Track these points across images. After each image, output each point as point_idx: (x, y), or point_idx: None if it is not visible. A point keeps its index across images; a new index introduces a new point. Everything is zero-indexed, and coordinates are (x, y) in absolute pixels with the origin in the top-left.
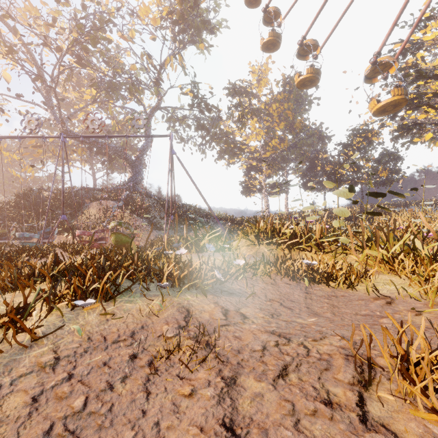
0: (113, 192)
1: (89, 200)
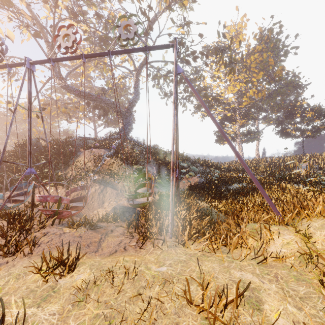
0: (106, 141)
1: (83, 149)
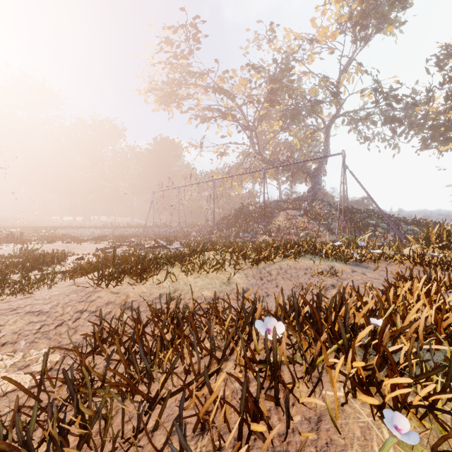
0: (296, 203)
1: (278, 211)
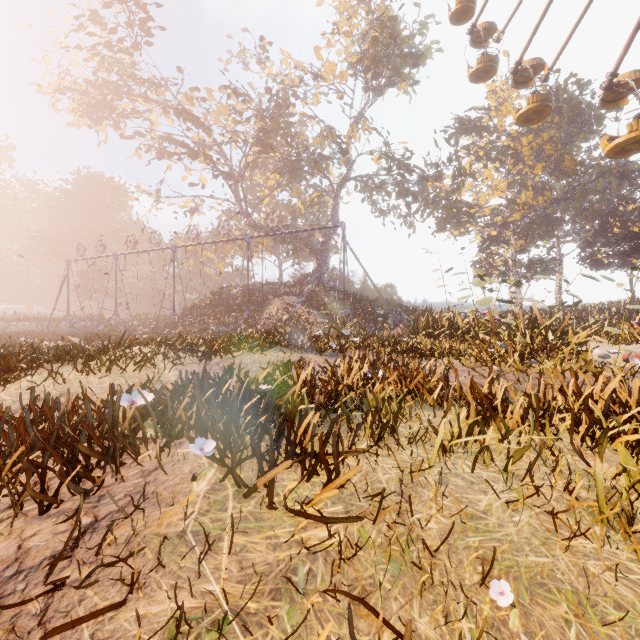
0: (297, 286)
1: (273, 297)
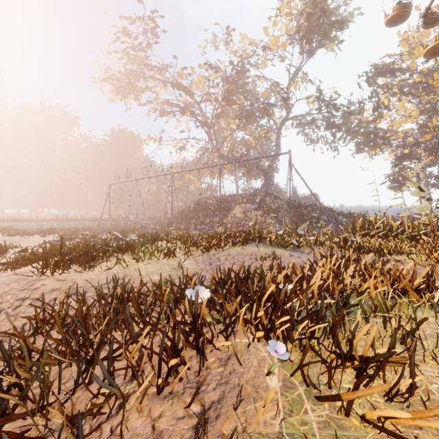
0: (250, 197)
1: (234, 204)
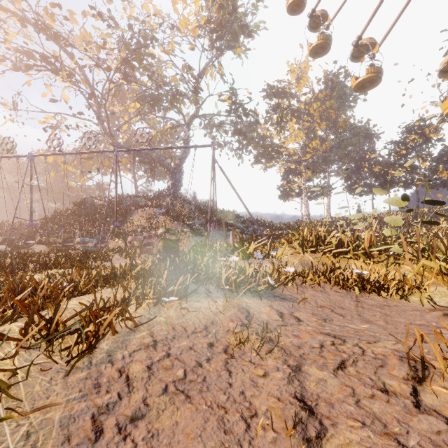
0: (155, 199)
1: (135, 208)
